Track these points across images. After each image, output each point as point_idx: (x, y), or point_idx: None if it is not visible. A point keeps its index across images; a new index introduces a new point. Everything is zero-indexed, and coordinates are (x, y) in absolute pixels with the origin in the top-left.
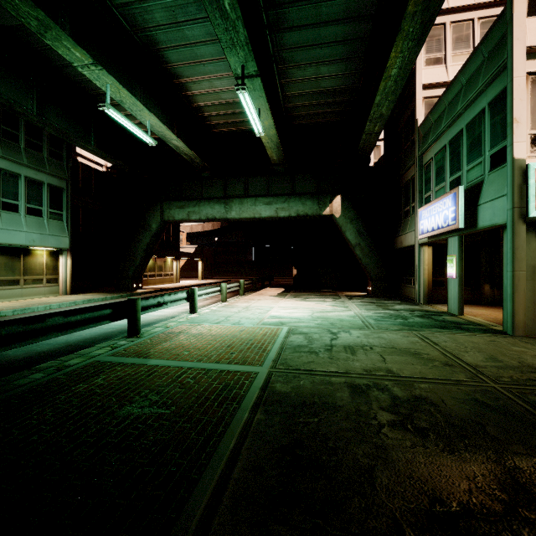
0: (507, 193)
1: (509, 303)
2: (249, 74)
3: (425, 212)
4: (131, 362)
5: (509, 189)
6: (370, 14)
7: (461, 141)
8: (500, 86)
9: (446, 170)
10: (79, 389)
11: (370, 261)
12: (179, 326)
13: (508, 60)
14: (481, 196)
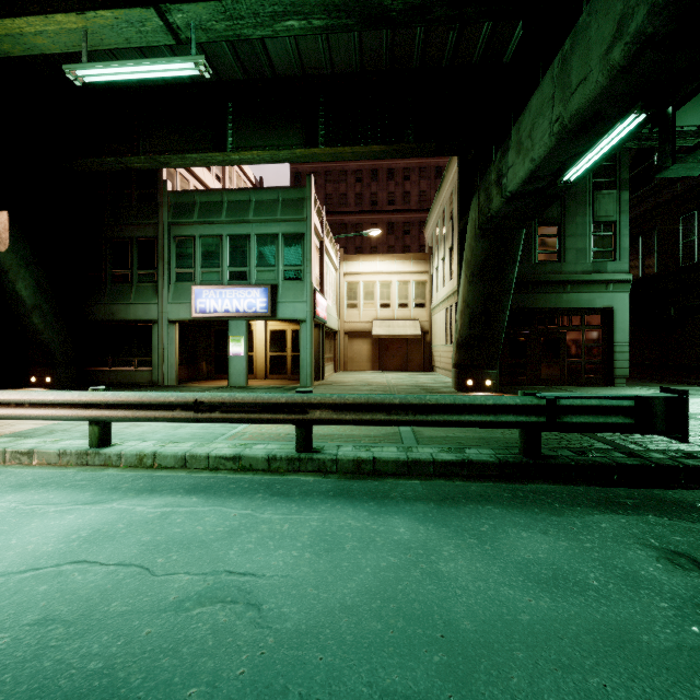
0: (308, 301)
1: (309, 368)
2: (176, 29)
3: (210, 292)
4: (412, 434)
5: (309, 299)
6: (220, 77)
7: (248, 243)
8: (294, 229)
9: (224, 259)
10: (473, 435)
11: (56, 336)
12: (245, 439)
13: (308, 221)
14: (280, 296)
